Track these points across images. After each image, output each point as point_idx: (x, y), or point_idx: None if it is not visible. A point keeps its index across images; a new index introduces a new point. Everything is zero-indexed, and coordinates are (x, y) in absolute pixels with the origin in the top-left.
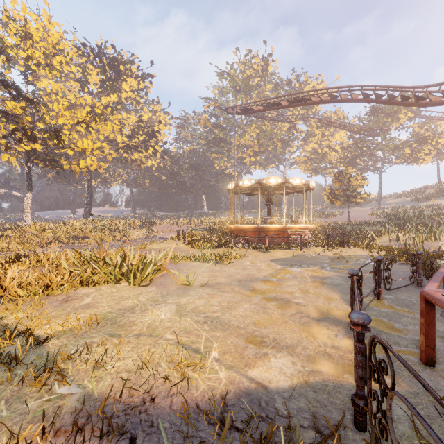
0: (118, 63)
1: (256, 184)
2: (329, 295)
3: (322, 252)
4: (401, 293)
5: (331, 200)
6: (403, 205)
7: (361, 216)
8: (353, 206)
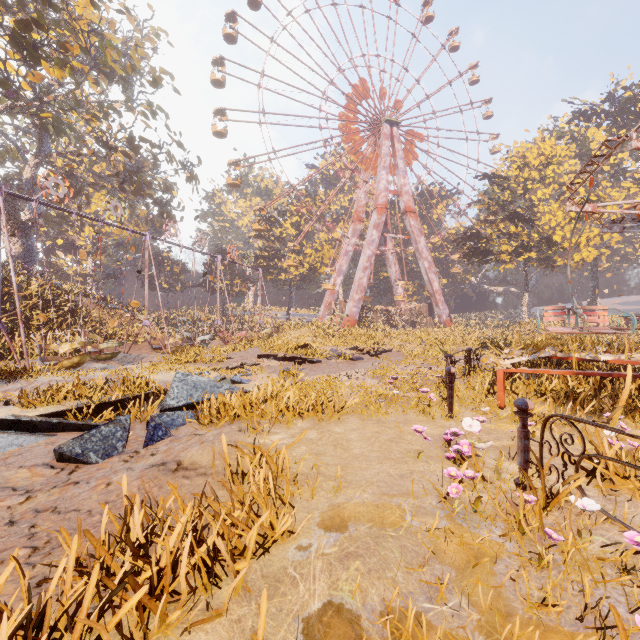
0: (635, 101)
1: None
2: None
3: None
4: None
5: None
6: None
7: None
8: None
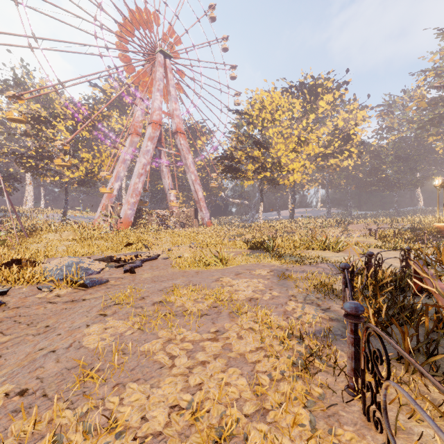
0: (316, 87)
1: None
2: None
3: None
4: None
5: None
6: None
7: None
8: None
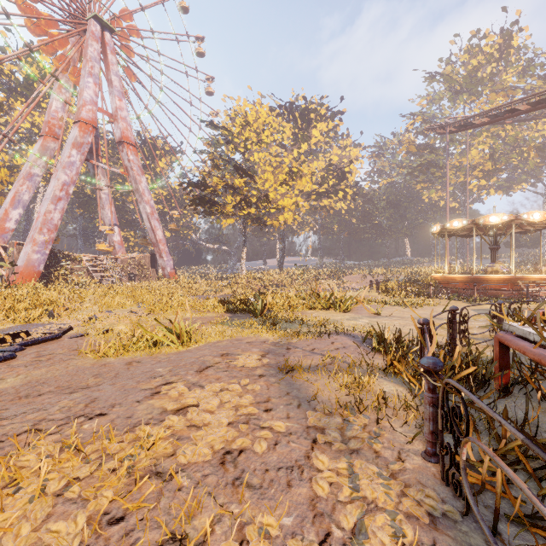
0: (309, 112)
1: (470, 225)
2: None
3: None
4: None
5: None
6: None
7: None
8: None
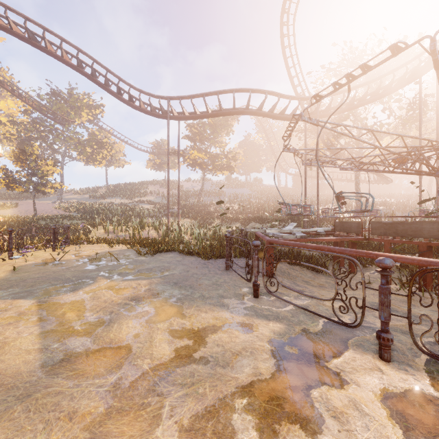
0: None
1: None
2: (227, 319)
3: (54, 255)
4: (240, 281)
5: (10, 184)
6: (85, 200)
7: (47, 210)
8: (27, 198)
